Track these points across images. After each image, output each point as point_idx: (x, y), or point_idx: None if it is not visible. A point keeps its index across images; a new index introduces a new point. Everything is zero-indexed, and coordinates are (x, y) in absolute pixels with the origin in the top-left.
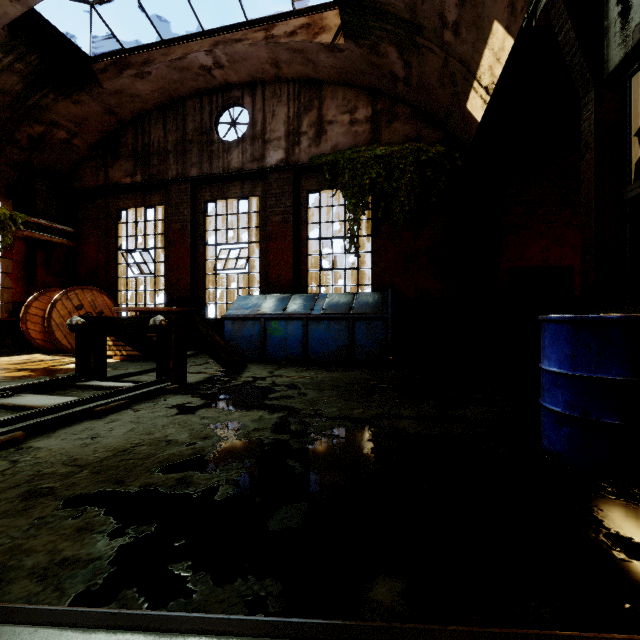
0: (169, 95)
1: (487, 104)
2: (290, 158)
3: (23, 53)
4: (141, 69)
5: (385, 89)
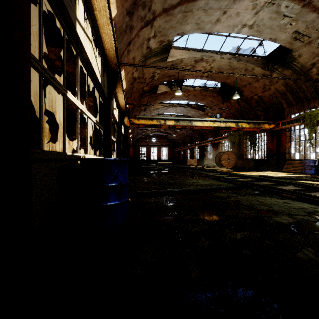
0: None
1: None
2: None
3: None
4: None
5: None
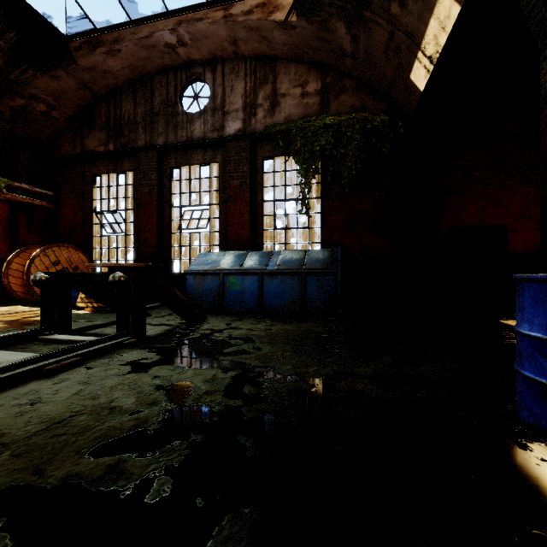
0: (138, 71)
1: (430, 73)
2: (247, 128)
3: (2, 30)
4: (112, 47)
5: (333, 64)
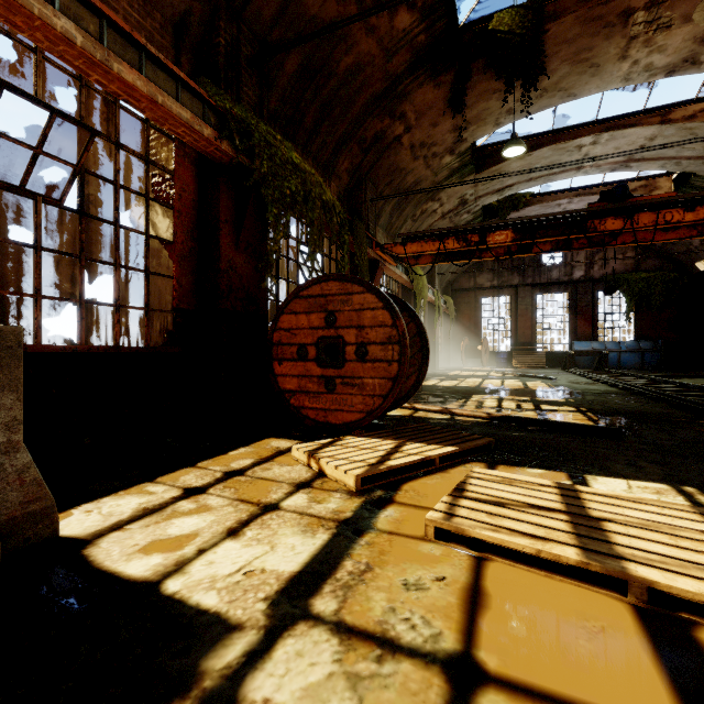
0: None
1: None
2: (587, 275)
3: None
4: None
5: (644, 246)
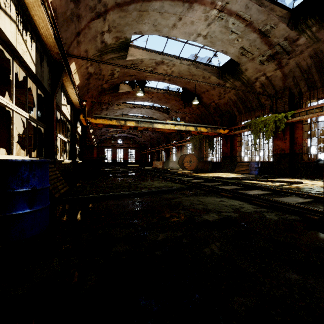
0: None
1: None
2: None
3: None
4: None
5: None
